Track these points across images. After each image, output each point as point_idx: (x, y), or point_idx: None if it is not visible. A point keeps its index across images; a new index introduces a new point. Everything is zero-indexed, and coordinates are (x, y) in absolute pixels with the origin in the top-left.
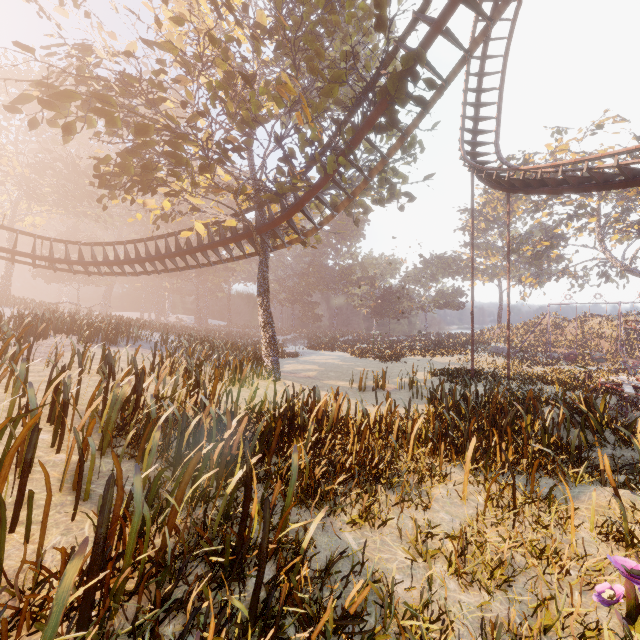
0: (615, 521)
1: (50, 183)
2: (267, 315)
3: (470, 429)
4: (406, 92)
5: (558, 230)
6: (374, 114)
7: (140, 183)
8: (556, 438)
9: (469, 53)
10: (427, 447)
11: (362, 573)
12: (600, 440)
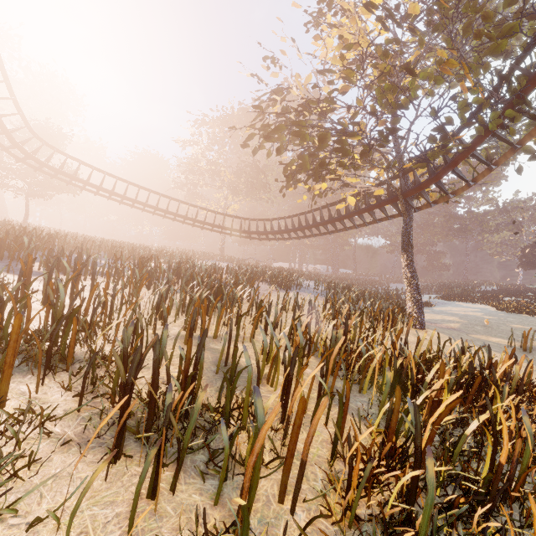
0: None
1: (243, 182)
2: (411, 269)
3: None
4: None
5: None
6: None
7: (313, 175)
8: None
9: None
10: None
11: None
12: None
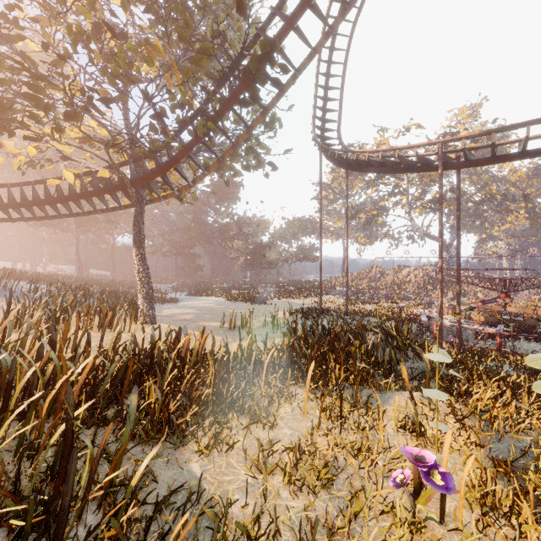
0: (410, 417)
1: None
2: (142, 263)
3: (313, 355)
4: (266, 74)
5: (382, 203)
6: (239, 88)
7: None
8: (375, 357)
9: (315, 51)
10: (278, 373)
11: (202, 500)
12: (404, 356)
